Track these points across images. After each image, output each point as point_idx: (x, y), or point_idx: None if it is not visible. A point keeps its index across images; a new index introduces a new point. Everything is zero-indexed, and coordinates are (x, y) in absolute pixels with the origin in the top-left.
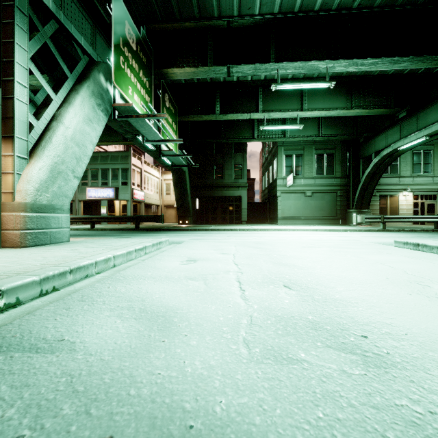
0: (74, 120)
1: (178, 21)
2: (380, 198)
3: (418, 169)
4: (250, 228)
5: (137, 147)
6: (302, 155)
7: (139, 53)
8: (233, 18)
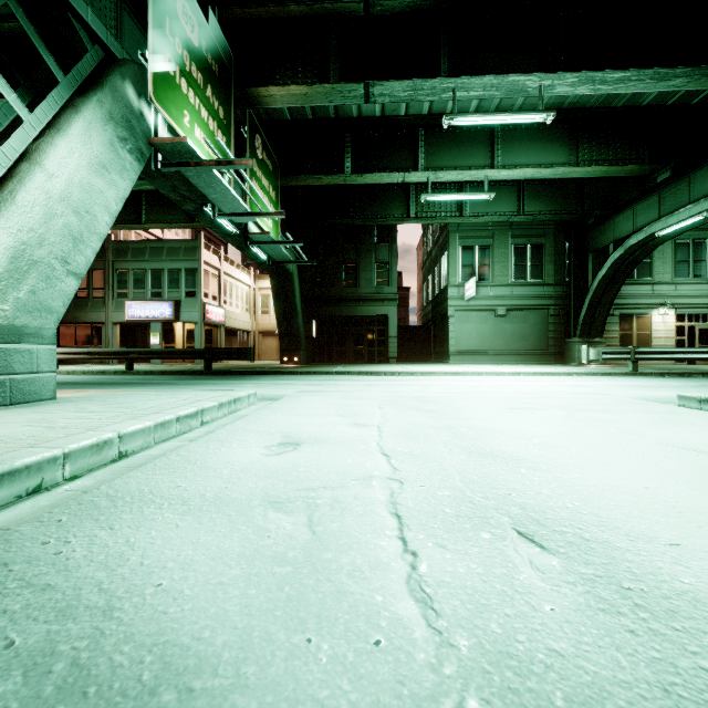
0: (67, 162)
1: (278, 2)
2: (620, 320)
3: (684, 270)
4: (405, 371)
5: (215, 235)
6: (491, 247)
7: (205, 54)
8: None
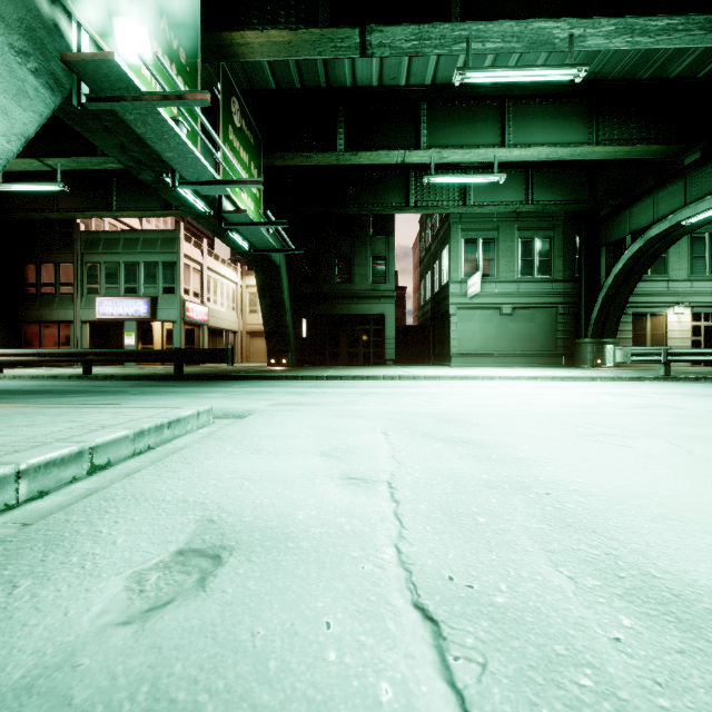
0: None
1: None
2: (633, 319)
3: (701, 266)
4: (406, 375)
5: (200, 229)
6: (496, 240)
7: None
8: None
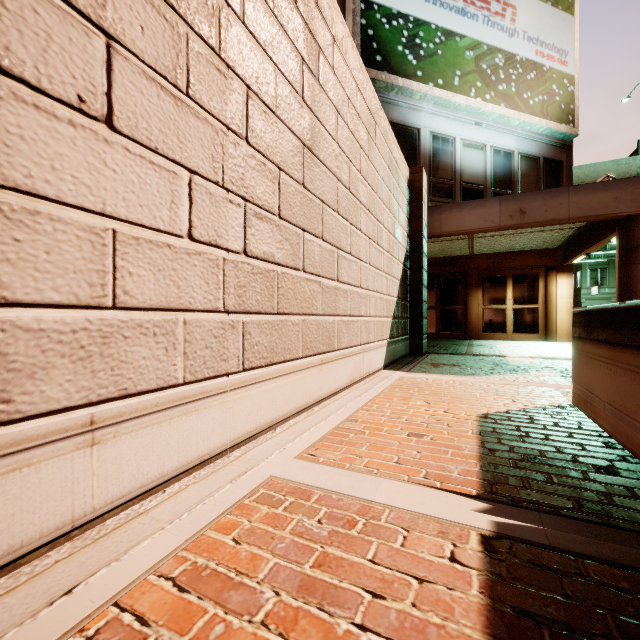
0: None
1: None
2: None
3: None
4: None
5: None
6: (607, 269)
7: None
8: None
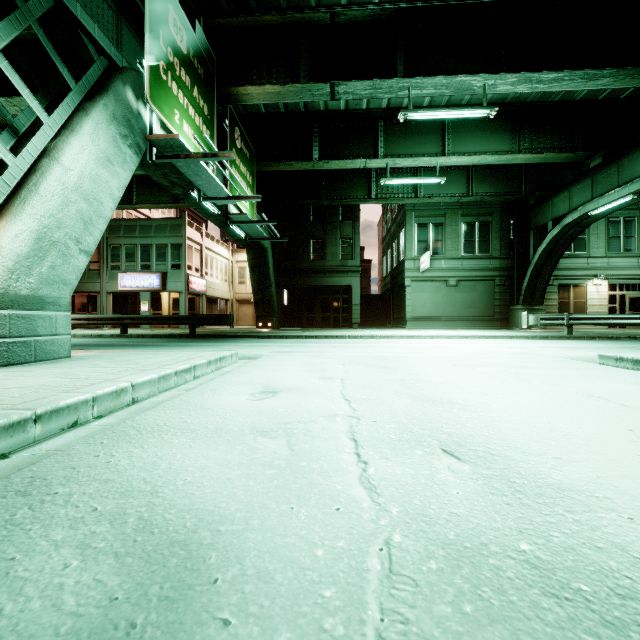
0: (79, 157)
1: (255, 13)
2: (559, 289)
3: (616, 245)
4: (366, 335)
5: (197, 213)
6: (443, 225)
7: (192, 60)
8: (339, 8)
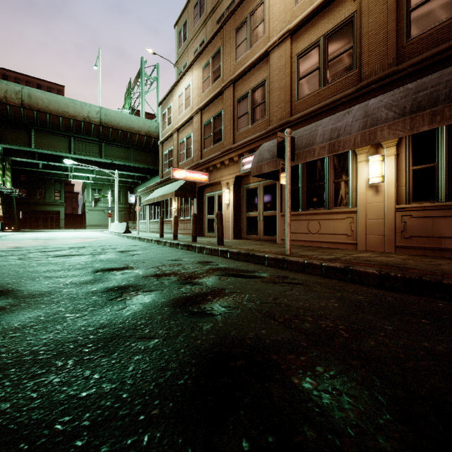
0: None
1: None
2: None
3: None
4: (61, 230)
5: None
6: (103, 190)
7: None
8: None
